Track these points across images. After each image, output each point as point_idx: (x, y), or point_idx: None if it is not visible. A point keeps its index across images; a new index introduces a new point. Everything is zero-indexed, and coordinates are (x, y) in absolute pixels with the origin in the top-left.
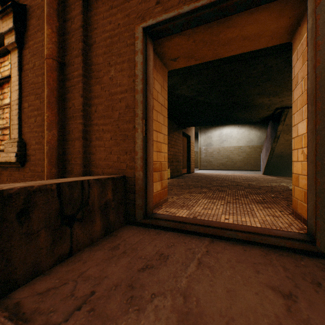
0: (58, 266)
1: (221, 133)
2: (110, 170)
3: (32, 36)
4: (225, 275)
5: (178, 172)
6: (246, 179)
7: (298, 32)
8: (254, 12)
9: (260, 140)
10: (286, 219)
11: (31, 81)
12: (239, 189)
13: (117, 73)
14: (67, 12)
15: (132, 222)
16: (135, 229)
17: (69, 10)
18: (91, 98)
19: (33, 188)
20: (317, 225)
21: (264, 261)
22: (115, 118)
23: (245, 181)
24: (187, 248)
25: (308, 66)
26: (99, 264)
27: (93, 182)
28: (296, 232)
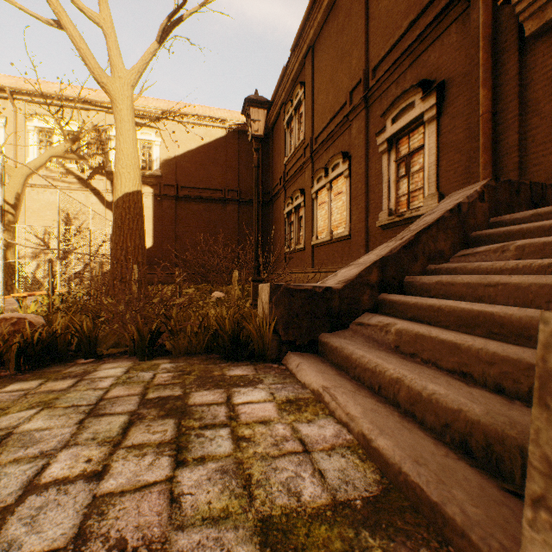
0: None
1: None
2: None
3: (450, 103)
4: None
5: None
6: None
7: None
8: None
9: None
10: None
11: (449, 141)
12: None
13: None
14: (498, 69)
15: None
16: None
17: (500, 66)
18: (525, 132)
19: (519, 182)
20: None
21: None
22: None
23: None
24: None
25: None
26: None
27: (547, 186)
28: None
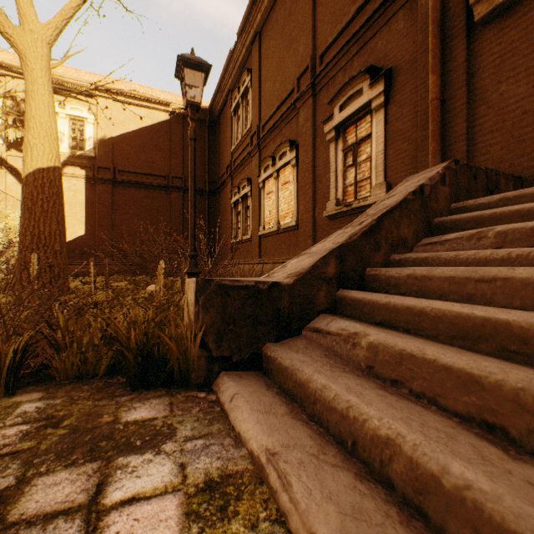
0: None
1: None
2: None
3: (397, 91)
4: None
5: None
6: None
7: None
8: None
9: None
10: None
11: (396, 130)
12: None
13: (508, 87)
14: (446, 55)
15: None
16: None
17: (449, 53)
18: (473, 121)
19: (476, 166)
20: None
21: None
22: (506, 129)
23: None
24: None
25: None
26: None
27: (500, 174)
28: None
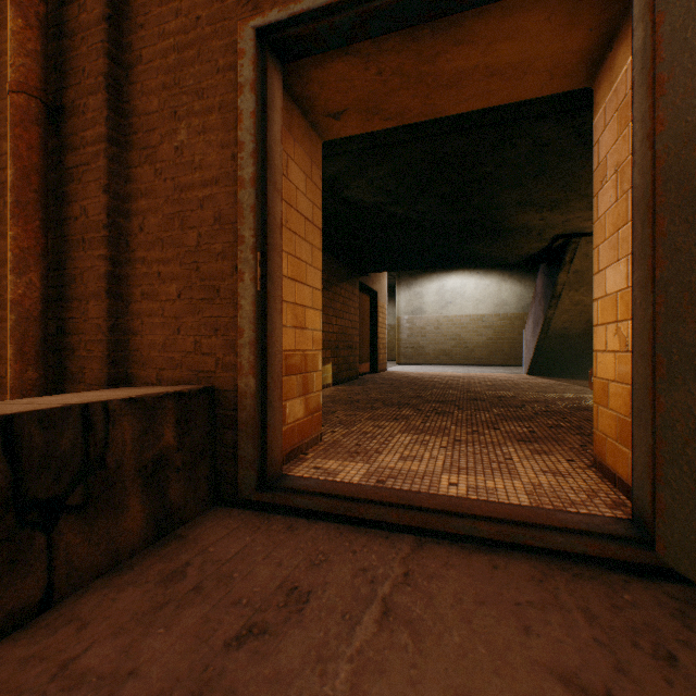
0: (4, 645)
1: (442, 286)
2: (178, 374)
3: None
4: (449, 645)
5: (351, 372)
6: (494, 385)
7: (608, 65)
8: (514, 9)
9: (522, 303)
10: (581, 481)
11: None
12: (481, 409)
13: (193, 137)
14: None
15: (230, 500)
16: (237, 518)
17: None
18: (130, 196)
19: None
20: (657, 504)
21: (541, 597)
22: (189, 247)
23: (492, 389)
24: (359, 566)
25: (635, 135)
26: (123, 630)
27: (121, 406)
28: (608, 517)
